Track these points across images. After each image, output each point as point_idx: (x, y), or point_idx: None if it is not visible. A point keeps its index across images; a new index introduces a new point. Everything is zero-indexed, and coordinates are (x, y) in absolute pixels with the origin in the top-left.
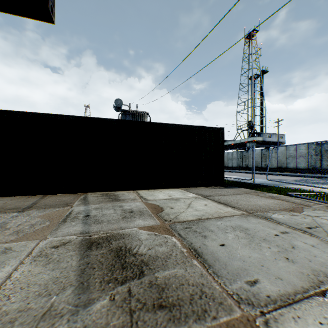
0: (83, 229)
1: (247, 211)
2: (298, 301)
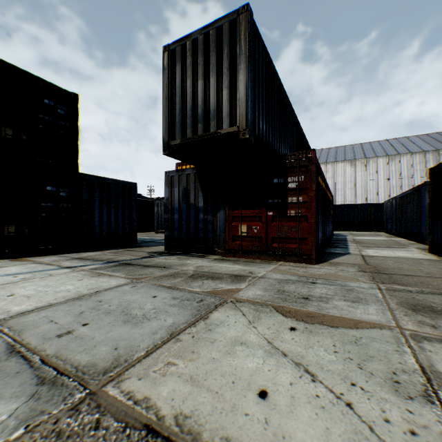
0: (271, 278)
1: (97, 409)
2: (114, 287)
